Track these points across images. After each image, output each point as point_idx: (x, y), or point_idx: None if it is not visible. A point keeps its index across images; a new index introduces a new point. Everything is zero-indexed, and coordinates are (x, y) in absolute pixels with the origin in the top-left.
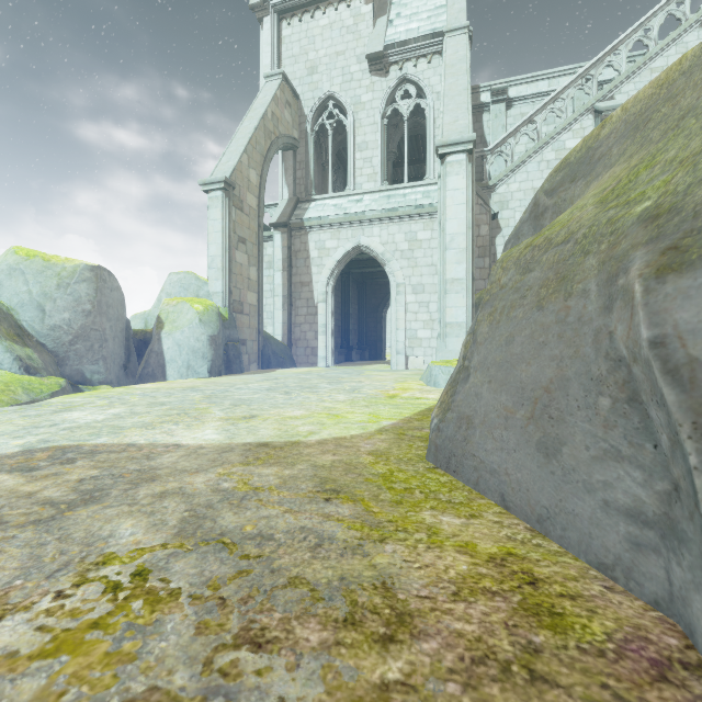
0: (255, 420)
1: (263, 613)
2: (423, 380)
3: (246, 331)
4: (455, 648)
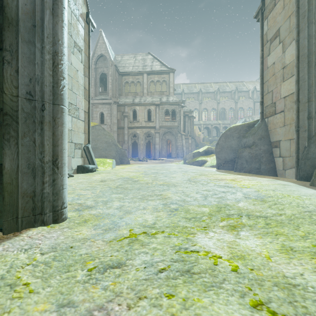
0: (148, 164)
1: (137, 163)
2: (113, 167)
3: (280, 131)
4: (132, 163)
